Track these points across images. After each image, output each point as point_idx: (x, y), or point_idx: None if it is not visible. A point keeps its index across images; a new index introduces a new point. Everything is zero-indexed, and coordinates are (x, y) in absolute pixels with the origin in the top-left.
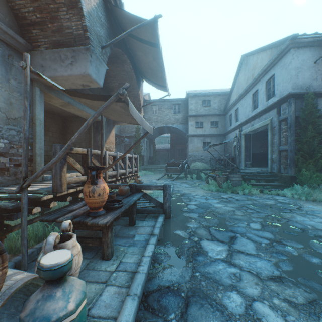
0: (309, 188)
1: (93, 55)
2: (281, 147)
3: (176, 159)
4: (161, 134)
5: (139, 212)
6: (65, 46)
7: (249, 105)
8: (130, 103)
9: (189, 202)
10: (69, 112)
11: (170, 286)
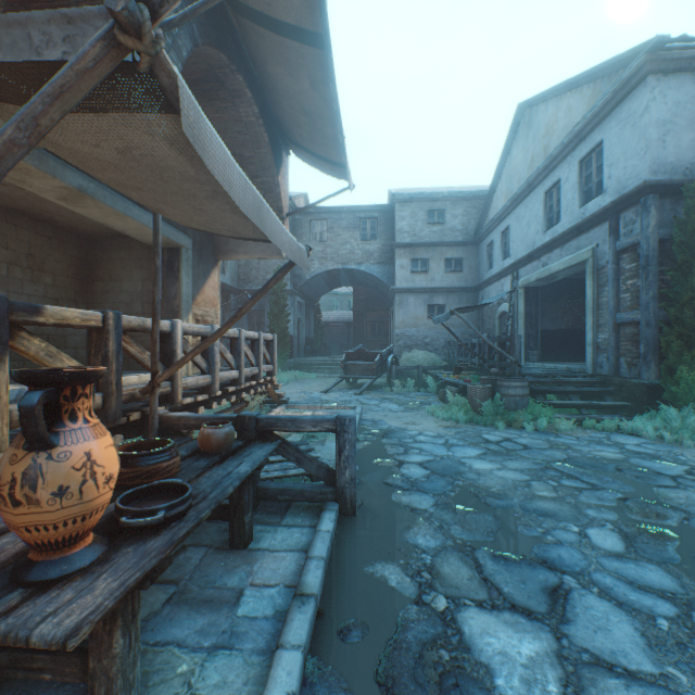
0: None
1: None
2: (622, 315)
3: (368, 343)
4: (334, 286)
5: (267, 495)
6: (43, 5)
7: (536, 218)
8: (186, 100)
9: (404, 454)
10: (97, 224)
11: None
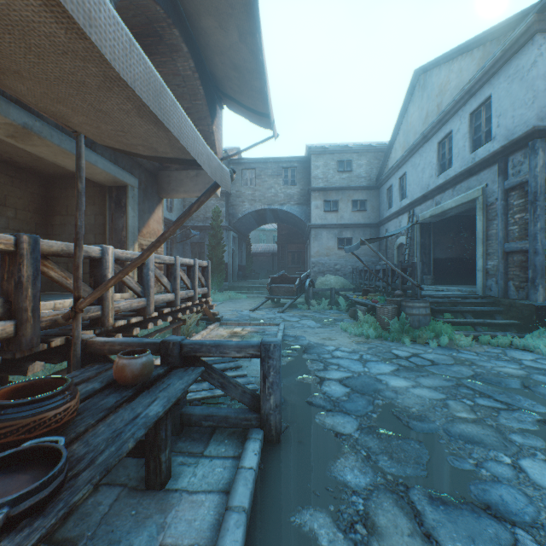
0: None
1: None
2: (510, 245)
3: (289, 269)
4: (261, 223)
5: (191, 421)
6: None
7: (430, 165)
8: None
9: (324, 371)
10: (53, 165)
11: None
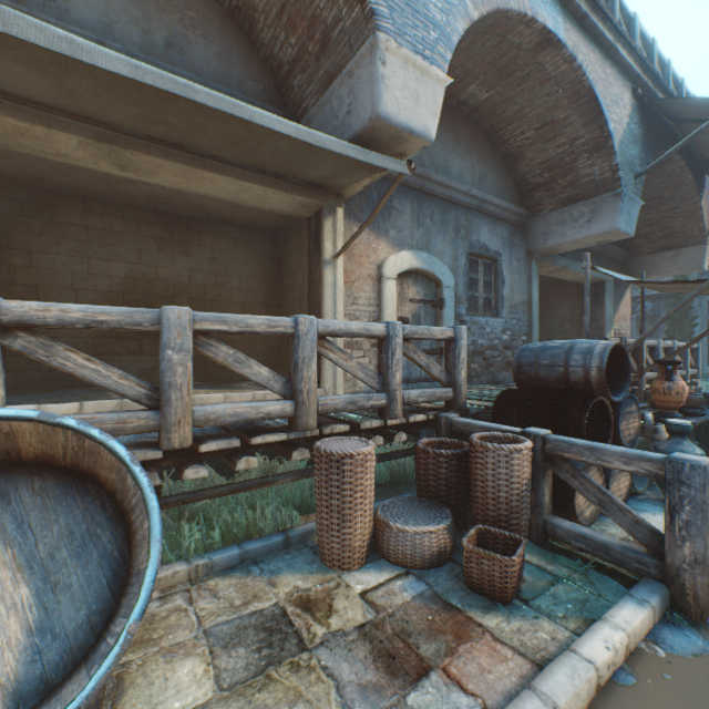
0: None
1: (623, 199)
2: None
3: None
4: None
5: None
6: (579, 200)
7: None
8: None
9: None
10: (545, 276)
11: None
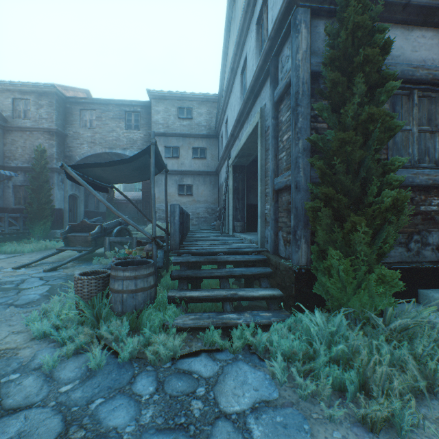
0: (354, 333)
1: None
2: (278, 179)
3: None
4: None
5: None
6: None
7: (237, 100)
8: None
9: None
10: None
11: None
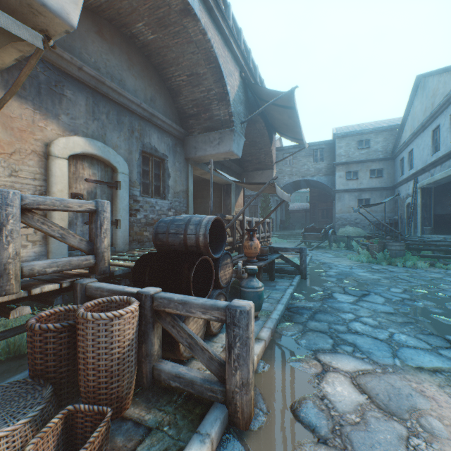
0: None
1: (235, 134)
2: None
3: (319, 223)
4: (297, 189)
5: (276, 272)
6: (214, 130)
7: (427, 146)
8: (276, 187)
9: (329, 269)
10: (201, 177)
11: (304, 307)
